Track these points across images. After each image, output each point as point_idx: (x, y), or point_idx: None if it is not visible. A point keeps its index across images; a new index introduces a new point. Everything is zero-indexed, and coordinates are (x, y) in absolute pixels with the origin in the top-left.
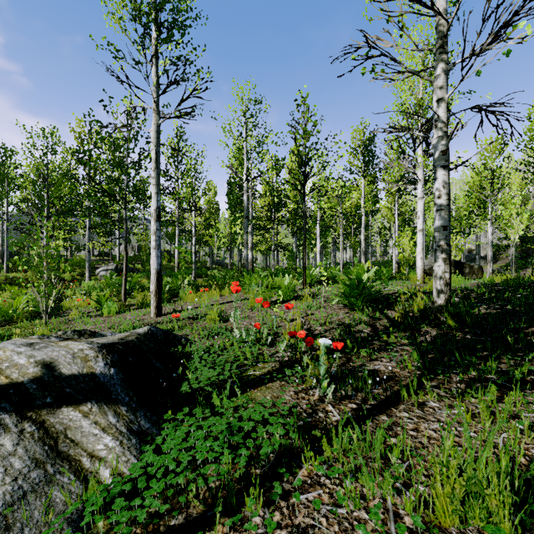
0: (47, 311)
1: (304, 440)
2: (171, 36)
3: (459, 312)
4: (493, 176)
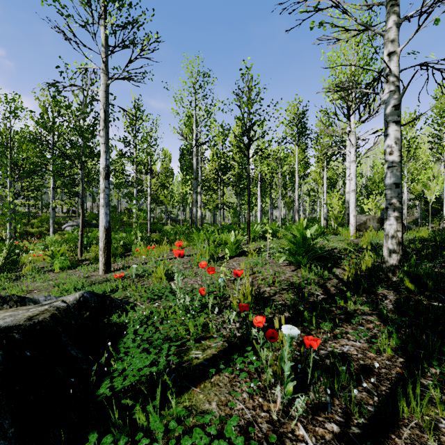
0: None
1: None
2: None
3: (418, 274)
4: (409, 145)
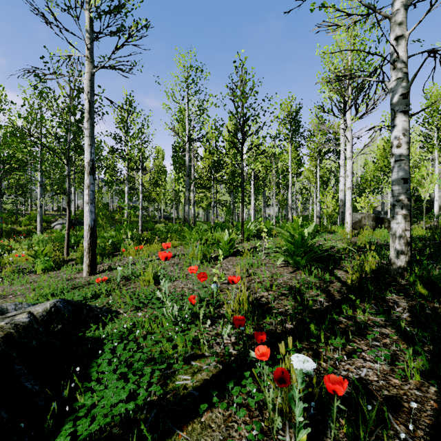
0: None
1: None
2: None
3: (431, 278)
4: None
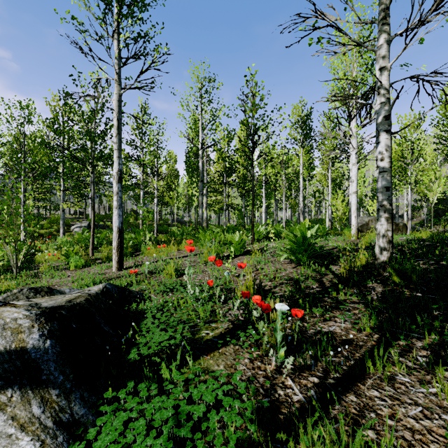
0: (18, 265)
1: (265, 437)
2: (131, 11)
3: (404, 269)
4: (413, 147)
